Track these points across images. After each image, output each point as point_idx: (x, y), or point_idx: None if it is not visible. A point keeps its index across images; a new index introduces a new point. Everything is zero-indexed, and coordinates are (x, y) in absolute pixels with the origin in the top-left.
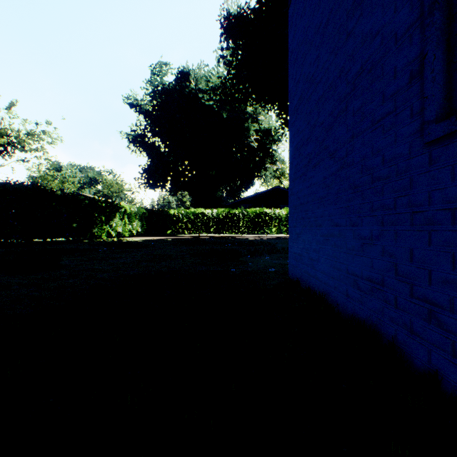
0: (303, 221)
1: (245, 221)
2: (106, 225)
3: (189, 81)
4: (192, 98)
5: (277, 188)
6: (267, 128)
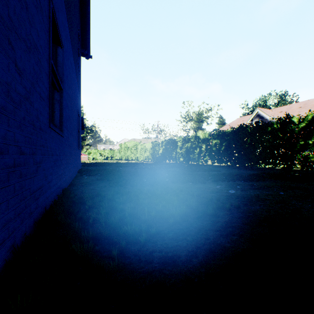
0: None
1: None
2: None
3: None
4: None
5: None
6: None
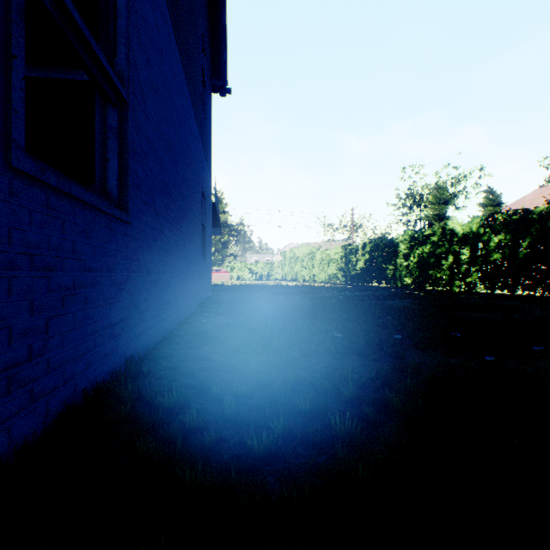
0: None
1: None
2: None
3: None
4: None
5: None
6: None
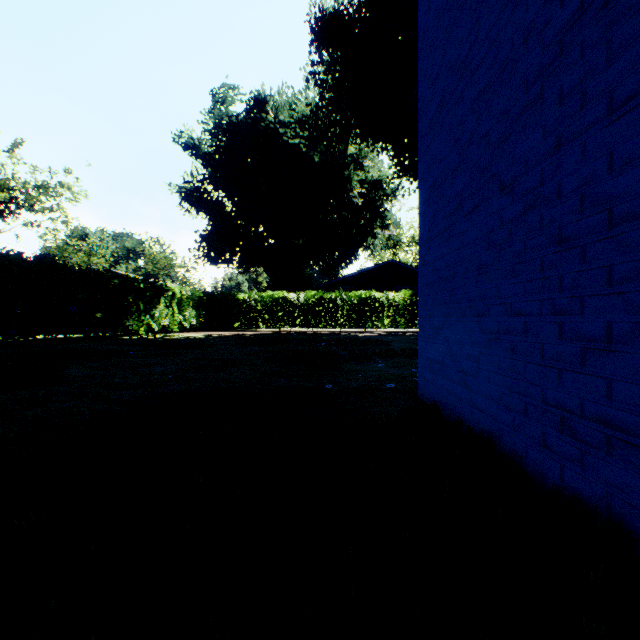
0: (447, 308)
1: (346, 309)
2: (145, 315)
3: (266, 111)
4: (270, 135)
5: (391, 262)
6: (376, 177)
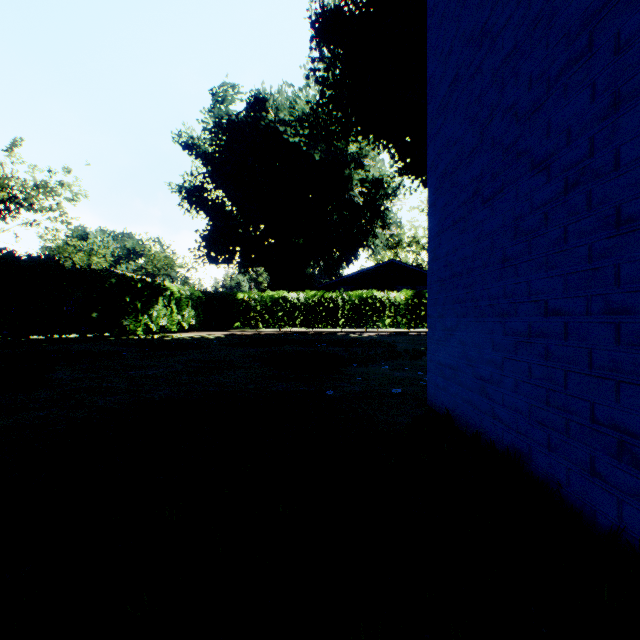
0: (462, 307)
1: (347, 309)
2: (142, 315)
3: (266, 109)
4: (270, 134)
5: (392, 262)
6: (377, 177)
